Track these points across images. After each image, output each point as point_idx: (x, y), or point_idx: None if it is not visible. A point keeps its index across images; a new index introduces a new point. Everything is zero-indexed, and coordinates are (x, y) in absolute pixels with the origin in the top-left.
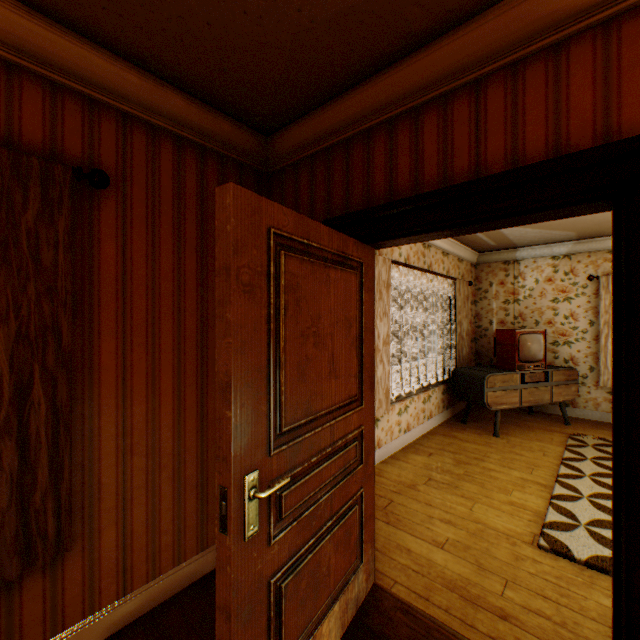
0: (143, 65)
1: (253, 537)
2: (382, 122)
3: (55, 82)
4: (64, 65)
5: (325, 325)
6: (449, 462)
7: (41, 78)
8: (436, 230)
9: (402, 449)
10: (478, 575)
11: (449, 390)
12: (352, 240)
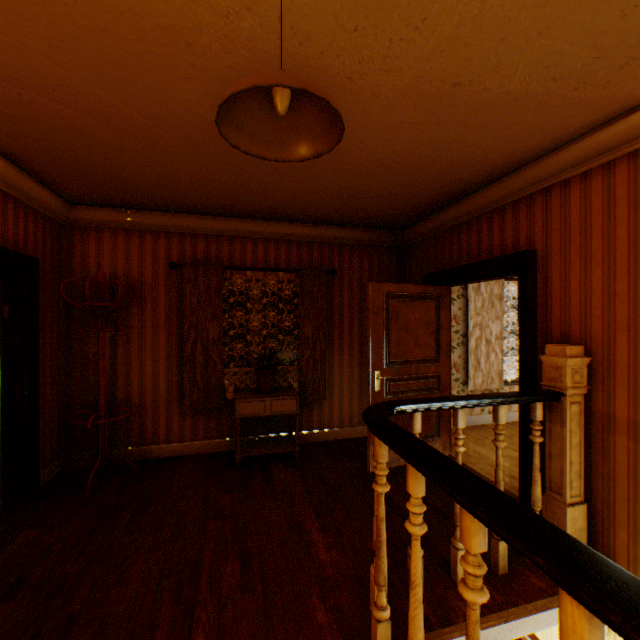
0: (347, 225)
1: (378, 392)
2: (446, 229)
3: (321, 242)
4: (323, 236)
5: (412, 325)
6: None
7: (317, 242)
8: (466, 281)
9: None
10: (513, 467)
11: None
12: (431, 286)
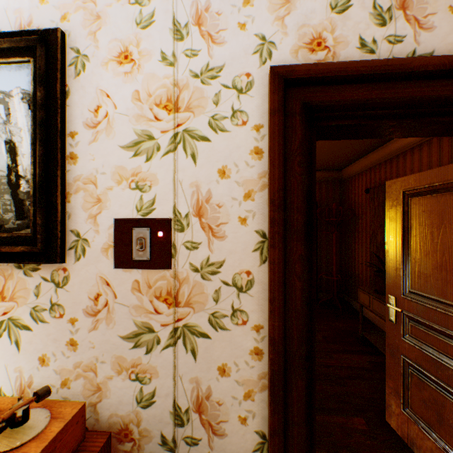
0: None
1: (393, 324)
2: None
3: None
4: None
5: (451, 239)
6: None
7: None
8: None
9: None
10: None
11: None
12: None
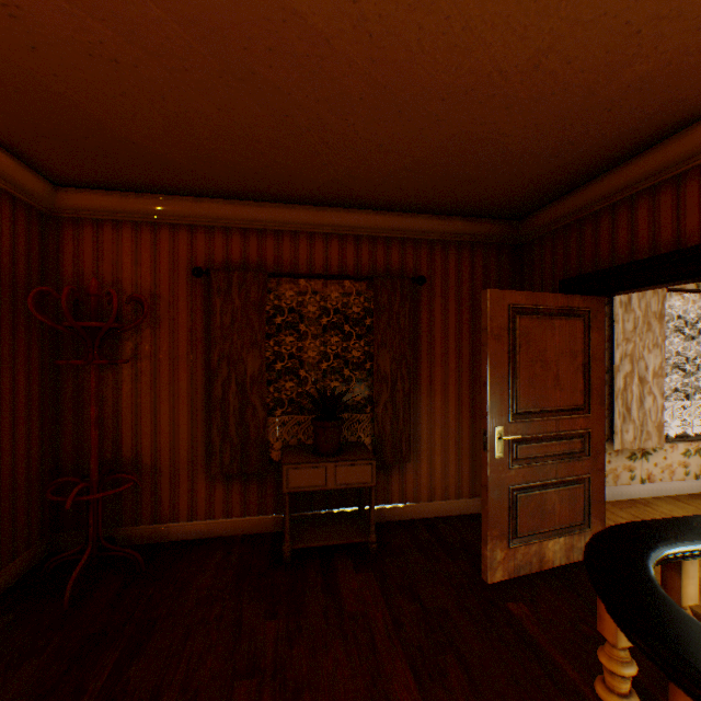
0: (440, 213)
1: (499, 459)
2: (604, 207)
3: (402, 238)
4: (406, 229)
5: (549, 355)
6: None
7: (397, 239)
8: (647, 285)
9: (688, 494)
10: None
11: None
12: (577, 296)
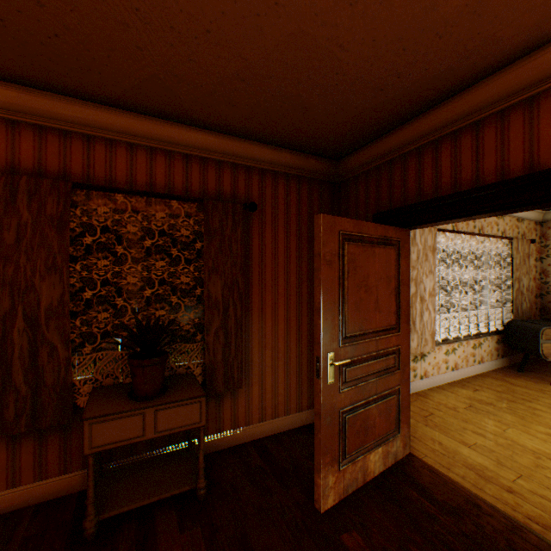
0: (271, 143)
1: (331, 384)
2: (413, 149)
3: (235, 163)
4: (239, 155)
5: (371, 281)
6: (493, 398)
7: (230, 163)
8: (449, 219)
9: (448, 383)
10: (495, 467)
11: (505, 341)
12: (391, 227)
